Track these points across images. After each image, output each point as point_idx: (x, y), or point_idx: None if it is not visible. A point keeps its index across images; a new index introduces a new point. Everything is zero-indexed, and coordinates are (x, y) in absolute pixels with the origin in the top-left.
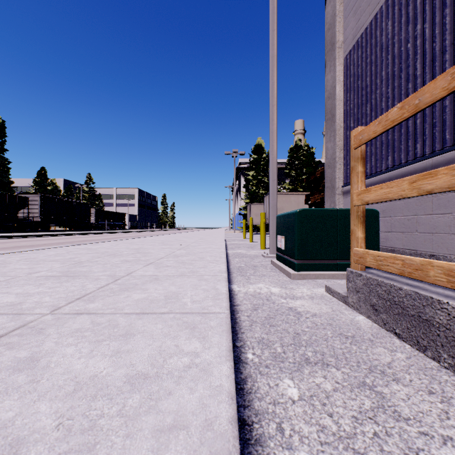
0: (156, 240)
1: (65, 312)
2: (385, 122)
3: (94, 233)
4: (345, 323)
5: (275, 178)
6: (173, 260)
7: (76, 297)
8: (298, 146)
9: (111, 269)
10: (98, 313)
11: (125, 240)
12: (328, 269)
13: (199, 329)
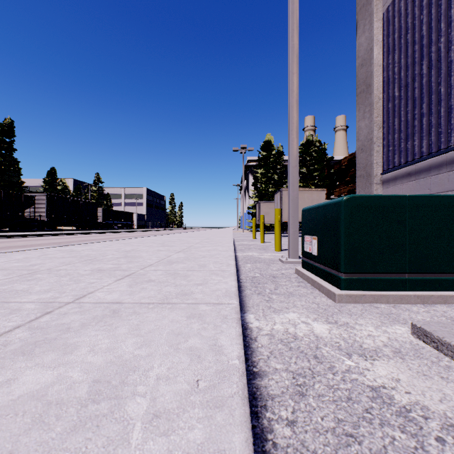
0: (156, 240)
1: None
2: None
3: (100, 232)
4: None
5: (296, 164)
6: (163, 269)
7: None
8: (309, 142)
9: (63, 286)
10: None
11: (123, 240)
12: (391, 286)
13: None
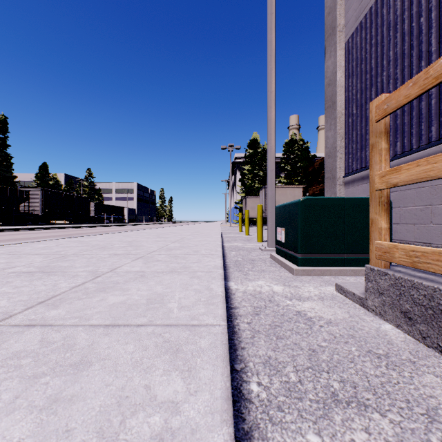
0: (151, 233)
1: (14, 323)
2: (424, 81)
3: (93, 226)
4: (371, 334)
5: (273, 168)
6: (165, 254)
7: (39, 300)
8: (293, 141)
9: (96, 263)
10: (55, 325)
11: (120, 233)
12: (334, 264)
13: (184, 354)
